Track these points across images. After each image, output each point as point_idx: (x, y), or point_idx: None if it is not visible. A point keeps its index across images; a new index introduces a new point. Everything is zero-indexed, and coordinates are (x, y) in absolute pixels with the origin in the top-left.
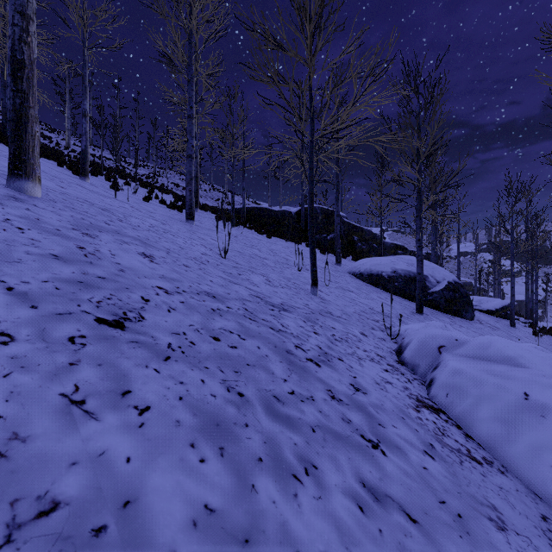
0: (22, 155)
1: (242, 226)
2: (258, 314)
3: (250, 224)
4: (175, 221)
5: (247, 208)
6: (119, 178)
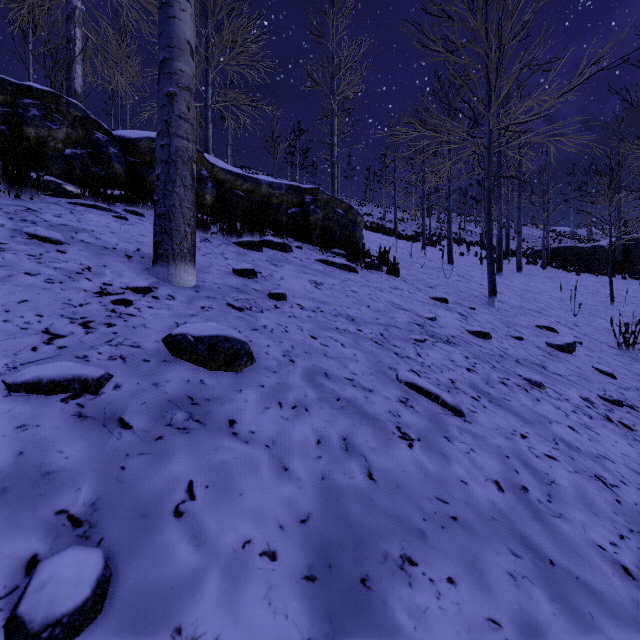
0: (501, 266)
1: (549, 267)
2: (586, 304)
3: (557, 265)
4: (514, 273)
5: (551, 248)
6: (439, 240)
